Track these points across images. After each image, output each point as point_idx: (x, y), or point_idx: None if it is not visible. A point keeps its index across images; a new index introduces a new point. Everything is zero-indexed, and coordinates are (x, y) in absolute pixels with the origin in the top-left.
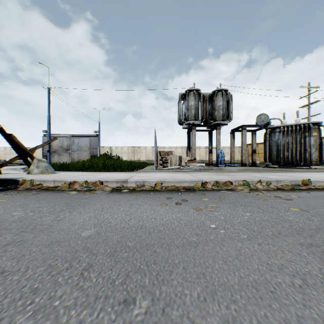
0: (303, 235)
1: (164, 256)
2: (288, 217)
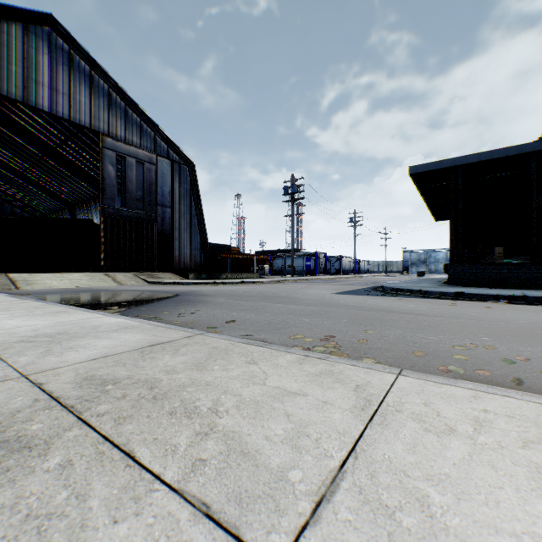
0: (421, 328)
1: (530, 335)
2: (399, 331)
